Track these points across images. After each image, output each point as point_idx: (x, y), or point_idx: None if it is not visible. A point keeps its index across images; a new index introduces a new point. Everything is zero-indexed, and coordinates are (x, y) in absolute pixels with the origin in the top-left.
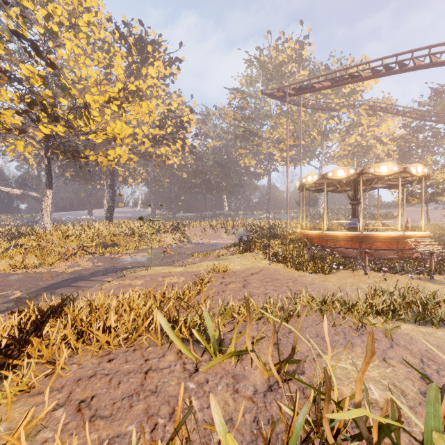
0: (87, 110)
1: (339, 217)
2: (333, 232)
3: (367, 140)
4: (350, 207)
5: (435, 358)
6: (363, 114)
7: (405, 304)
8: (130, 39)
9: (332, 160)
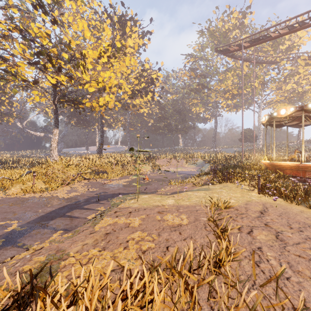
0: (83, 59)
1: (279, 151)
2: None
3: (302, 86)
4: (285, 143)
5: None
6: (302, 64)
7: None
8: (114, 18)
9: (269, 105)
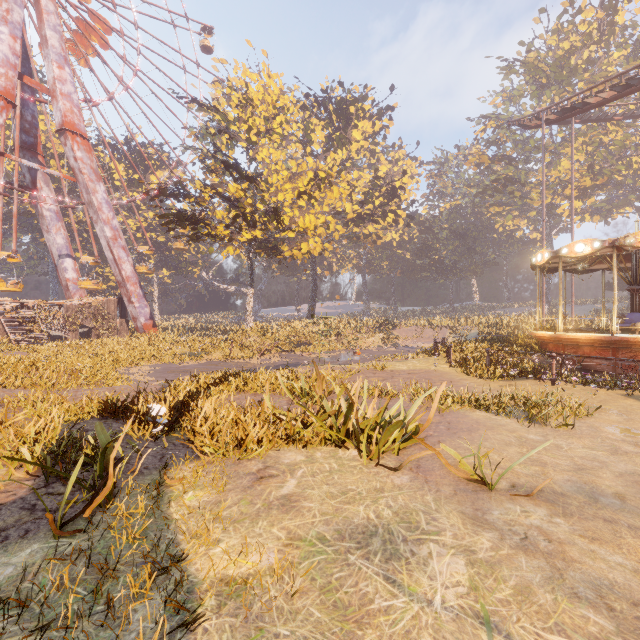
0: (277, 213)
1: None
2: (569, 334)
3: None
4: None
5: (455, 423)
6: None
7: (491, 396)
8: (330, 107)
9: None
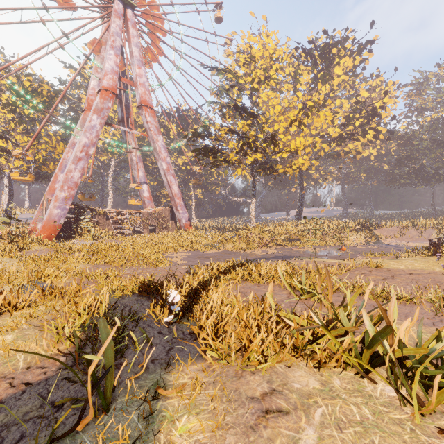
0: (274, 139)
1: None
2: None
3: None
4: None
5: None
6: None
7: None
8: (315, 53)
9: None
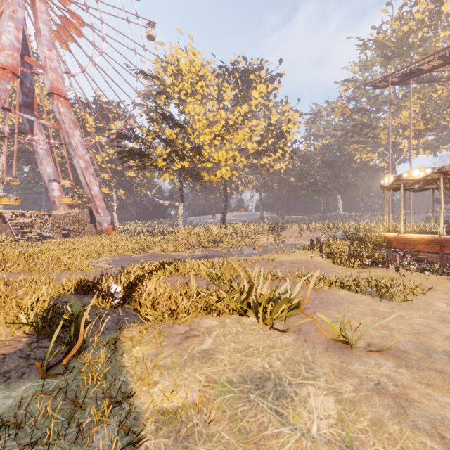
0: (199, 150)
1: None
2: (408, 235)
3: None
4: None
5: (326, 299)
6: None
7: (352, 279)
8: (236, 75)
9: None
